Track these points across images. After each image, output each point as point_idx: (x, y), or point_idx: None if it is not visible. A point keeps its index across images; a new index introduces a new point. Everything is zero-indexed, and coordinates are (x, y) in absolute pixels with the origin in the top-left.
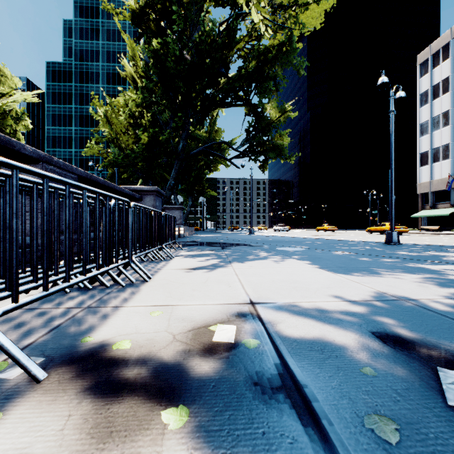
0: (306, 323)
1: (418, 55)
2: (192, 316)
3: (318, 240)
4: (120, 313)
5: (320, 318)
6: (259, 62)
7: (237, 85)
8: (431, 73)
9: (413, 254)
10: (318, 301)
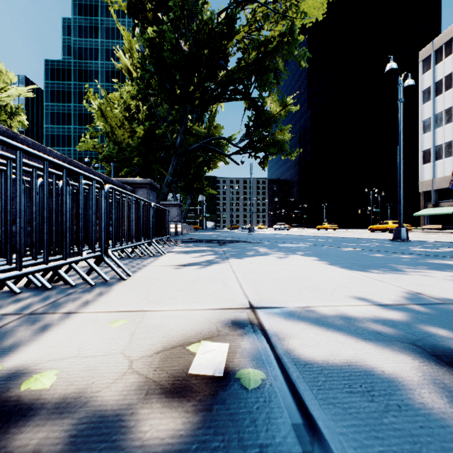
0: (331, 338)
1: (421, 51)
2: (167, 328)
3: (320, 237)
4: (68, 322)
5: (349, 331)
6: (260, 54)
7: (237, 76)
8: (434, 69)
9: (429, 250)
10: (340, 305)
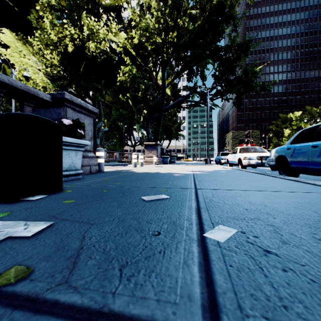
0: None
1: None
2: None
3: None
4: None
5: None
6: None
7: None
8: None
9: None
10: None
